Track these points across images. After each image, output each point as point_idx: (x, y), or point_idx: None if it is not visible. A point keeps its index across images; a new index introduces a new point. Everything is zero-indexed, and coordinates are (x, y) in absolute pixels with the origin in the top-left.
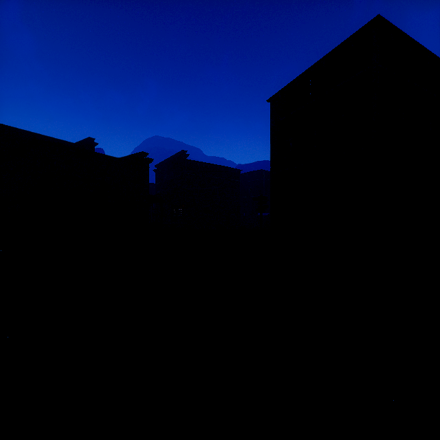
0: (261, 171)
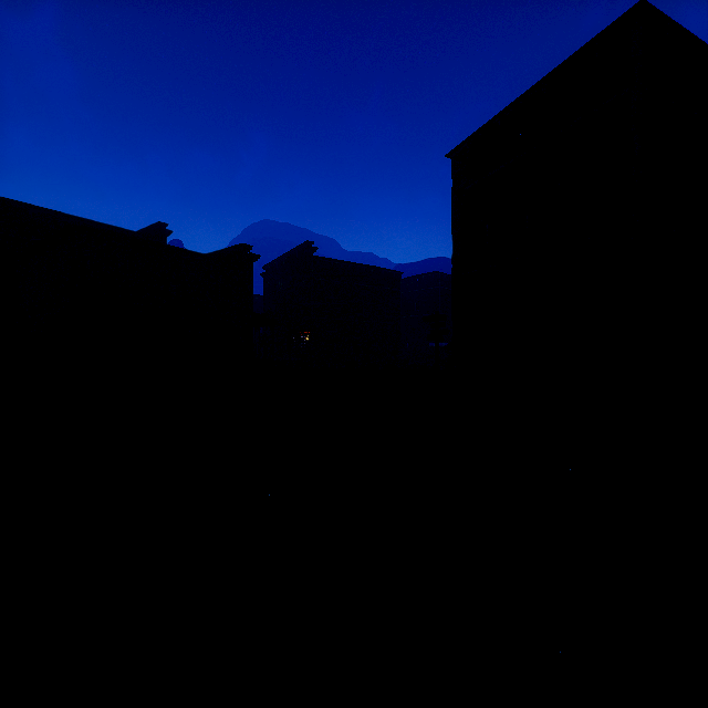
0: (435, 274)
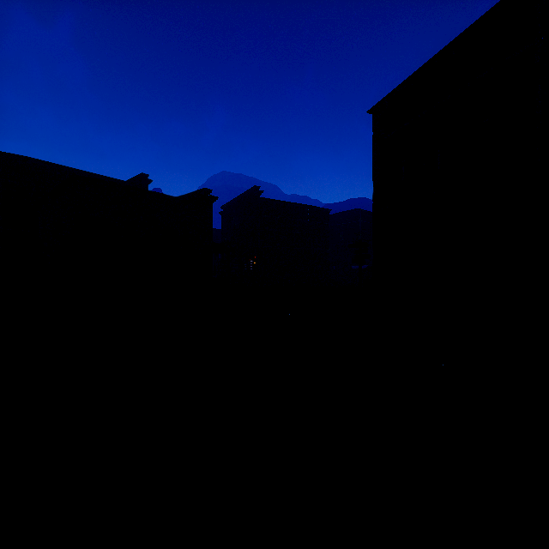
0: (357, 211)
